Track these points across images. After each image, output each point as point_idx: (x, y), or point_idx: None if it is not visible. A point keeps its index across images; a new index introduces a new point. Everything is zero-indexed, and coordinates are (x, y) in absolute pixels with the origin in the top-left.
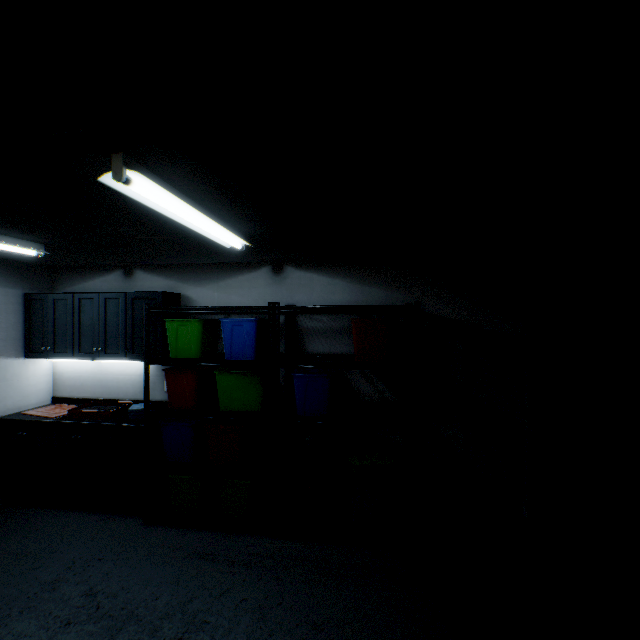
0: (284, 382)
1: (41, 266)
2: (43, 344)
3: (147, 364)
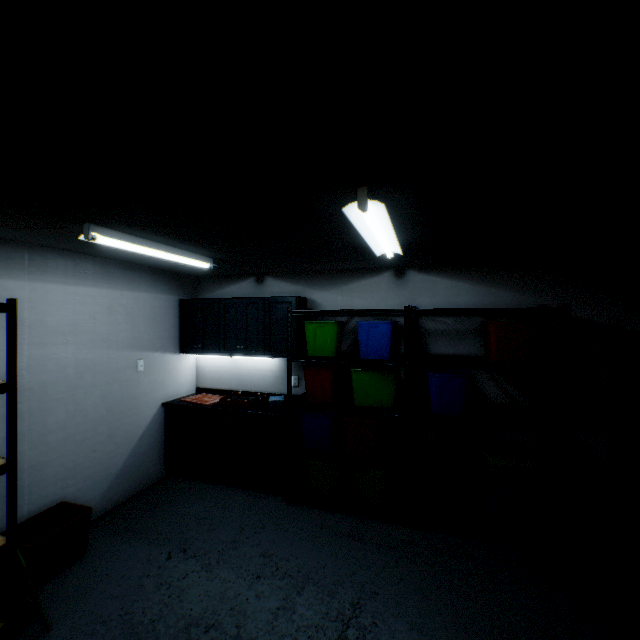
0: None
1: (189, 276)
2: (194, 342)
3: (289, 361)
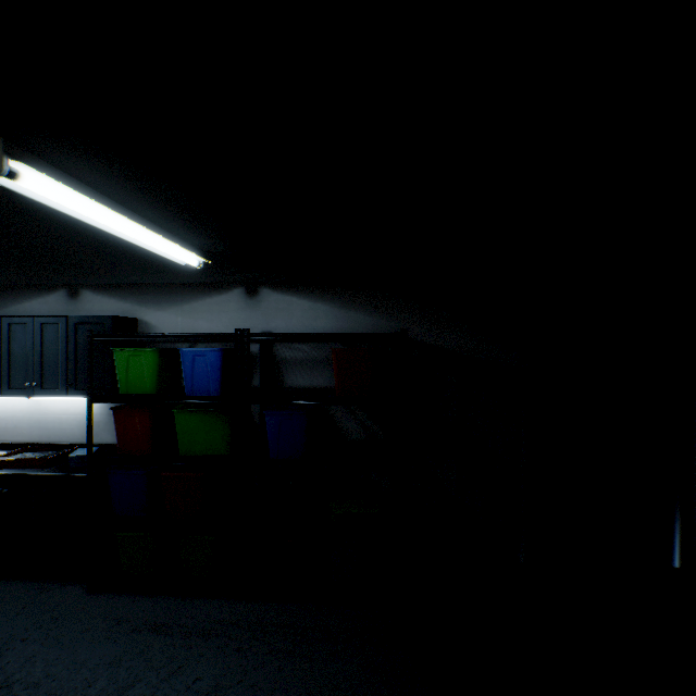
0: (259, 420)
1: None
2: None
3: (90, 402)
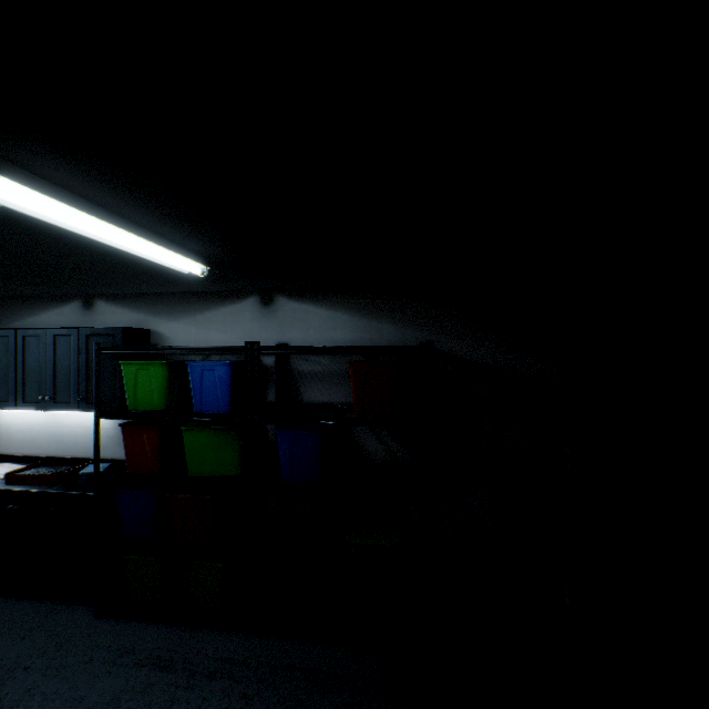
0: (275, 437)
1: None
2: None
3: (98, 418)
